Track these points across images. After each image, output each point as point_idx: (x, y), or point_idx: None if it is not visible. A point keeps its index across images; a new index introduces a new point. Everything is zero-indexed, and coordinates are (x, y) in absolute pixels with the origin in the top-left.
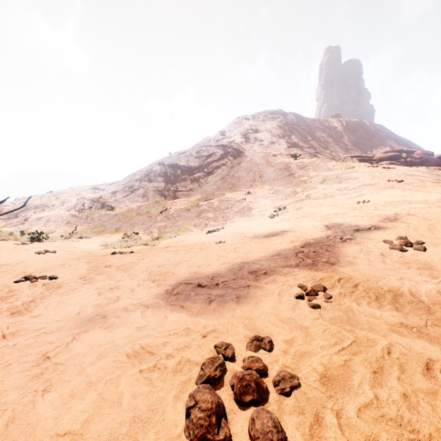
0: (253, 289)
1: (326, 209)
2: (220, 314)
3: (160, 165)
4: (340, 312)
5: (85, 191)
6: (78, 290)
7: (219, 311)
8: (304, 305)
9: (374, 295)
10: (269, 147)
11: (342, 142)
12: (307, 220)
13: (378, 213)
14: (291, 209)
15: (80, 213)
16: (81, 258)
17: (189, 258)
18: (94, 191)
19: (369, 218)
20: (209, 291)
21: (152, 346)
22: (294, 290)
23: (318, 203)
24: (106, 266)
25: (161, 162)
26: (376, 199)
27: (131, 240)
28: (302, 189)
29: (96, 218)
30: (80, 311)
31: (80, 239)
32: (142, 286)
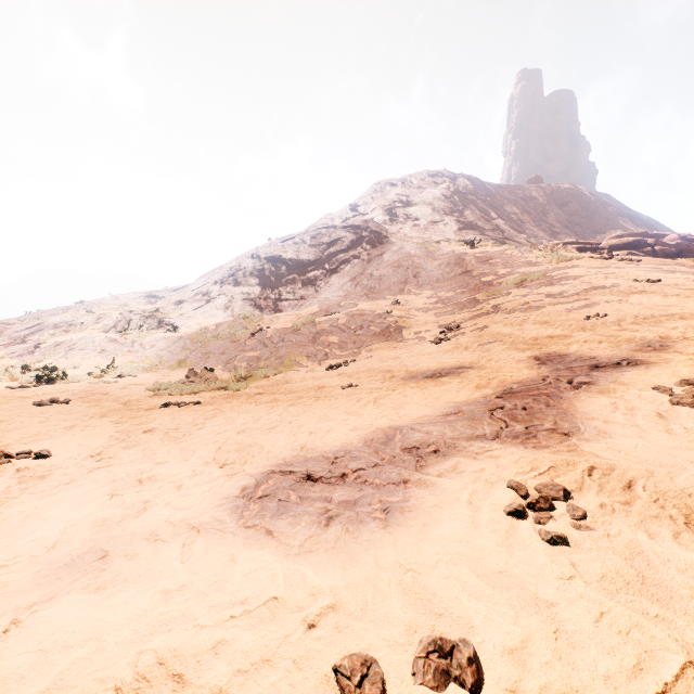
0: (417, 491)
1: (532, 328)
2: (349, 556)
3: (254, 259)
4: (617, 558)
5: (134, 301)
6: (76, 484)
7: (346, 546)
8: (530, 536)
9: (680, 513)
10: (428, 229)
11: (546, 221)
12: (500, 347)
13: (628, 335)
14: (469, 329)
15: (122, 335)
16: (109, 414)
17: (293, 417)
18: (150, 301)
19: (614, 345)
20: (326, 492)
21: (186, 655)
22: (501, 495)
23: (515, 319)
24: (146, 430)
25: (255, 253)
26: (619, 312)
27: (200, 380)
28: (485, 295)
29: (148, 343)
30: (57, 541)
31: (119, 379)
32: (200, 478)
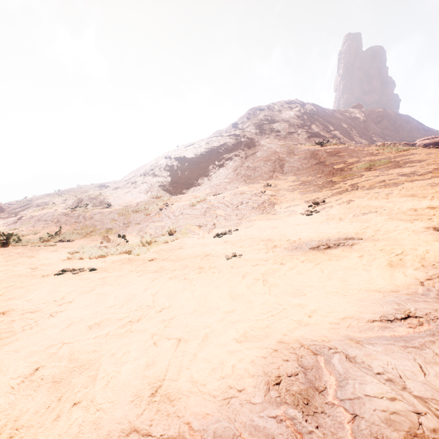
0: None
1: (403, 200)
2: None
3: (166, 159)
4: None
5: (92, 189)
6: None
7: None
8: None
9: None
10: (286, 137)
11: (366, 133)
12: (380, 218)
13: None
14: (335, 203)
15: (73, 211)
16: (1, 282)
17: (166, 301)
18: (101, 189)
19: None
20: None
21: None
22: None
23: (378, 194)
24: None
25: (167, 155)
26: None
27: (112, 245)
28: (340, 177)
29: (89, 216)
30: None
31: (60, 242)
32: None
